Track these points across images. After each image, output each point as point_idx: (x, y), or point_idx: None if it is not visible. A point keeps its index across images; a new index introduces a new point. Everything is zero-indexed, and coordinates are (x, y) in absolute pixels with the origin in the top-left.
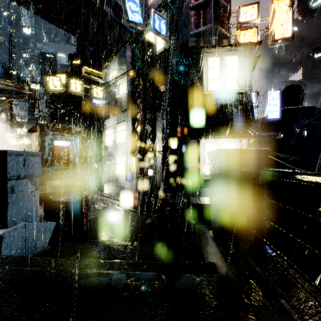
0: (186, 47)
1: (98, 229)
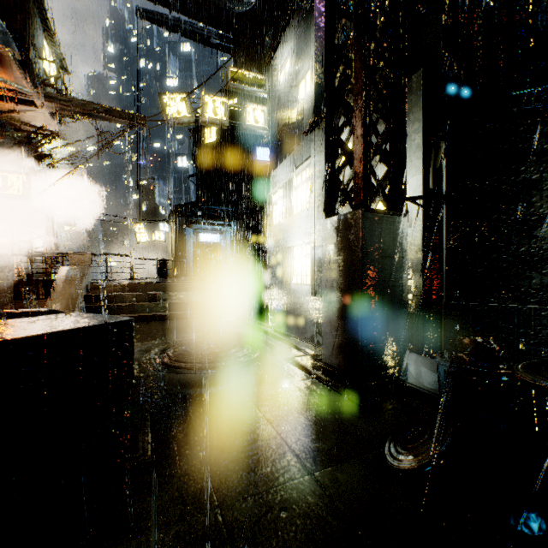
0: None
1: (188, 457)
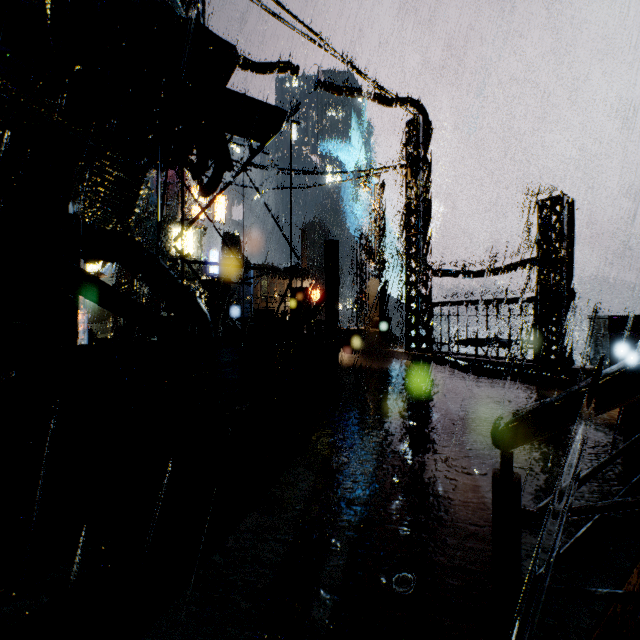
0: None
1: None
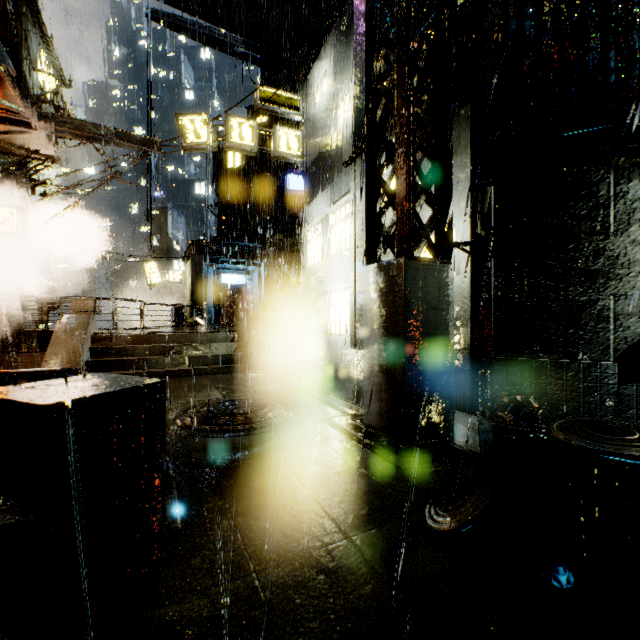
0: None
1: (220, 524)
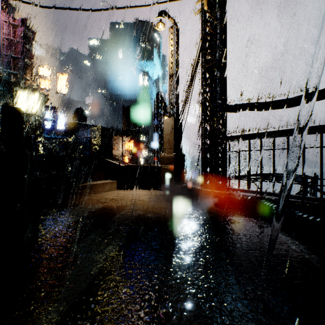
0: (2, 82)
1: None
